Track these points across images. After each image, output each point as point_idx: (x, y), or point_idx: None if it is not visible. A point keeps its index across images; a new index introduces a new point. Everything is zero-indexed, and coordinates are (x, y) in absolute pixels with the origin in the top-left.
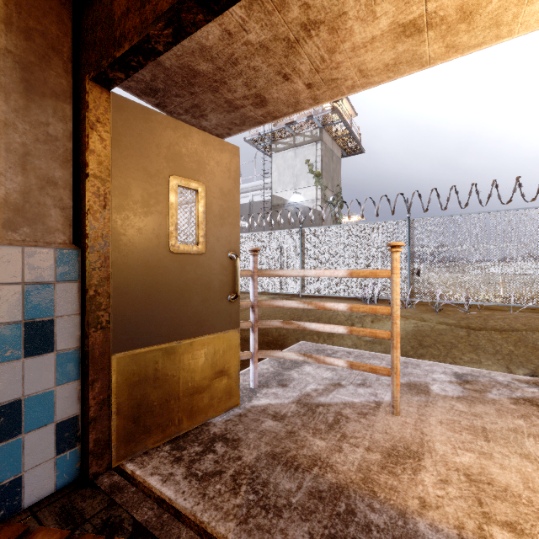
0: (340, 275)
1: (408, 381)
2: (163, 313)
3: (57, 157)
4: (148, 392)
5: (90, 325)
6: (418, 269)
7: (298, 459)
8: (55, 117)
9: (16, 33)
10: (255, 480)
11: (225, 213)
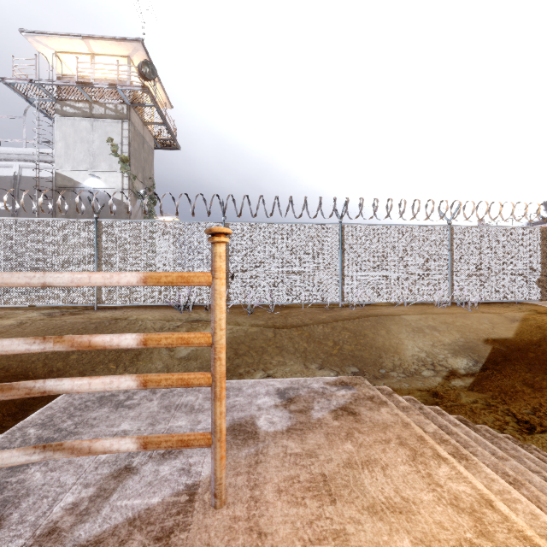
0: (124, 283)
1: (231, 421)
2: None
3: None
4: None
5: None
6: (233, 273)
7: None
8: None
9: None
10: None
11: None
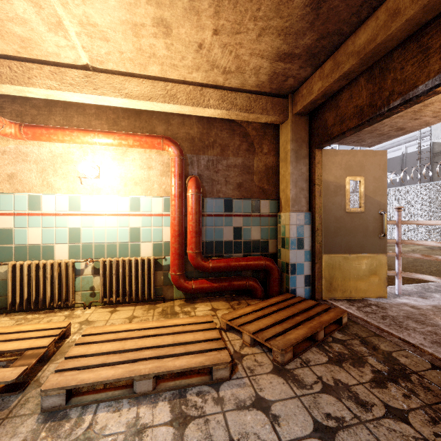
0: None
1: None
2: (343, 240)
3: (304, 179)
4: (336, 273)
5: (315, 241)
6: None
7: (425, 322)
8: (303, 165)
9: (294, 142)
10: (395, 320)
11: (376, 189)
